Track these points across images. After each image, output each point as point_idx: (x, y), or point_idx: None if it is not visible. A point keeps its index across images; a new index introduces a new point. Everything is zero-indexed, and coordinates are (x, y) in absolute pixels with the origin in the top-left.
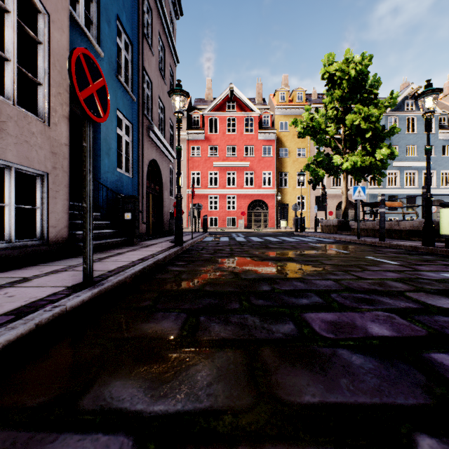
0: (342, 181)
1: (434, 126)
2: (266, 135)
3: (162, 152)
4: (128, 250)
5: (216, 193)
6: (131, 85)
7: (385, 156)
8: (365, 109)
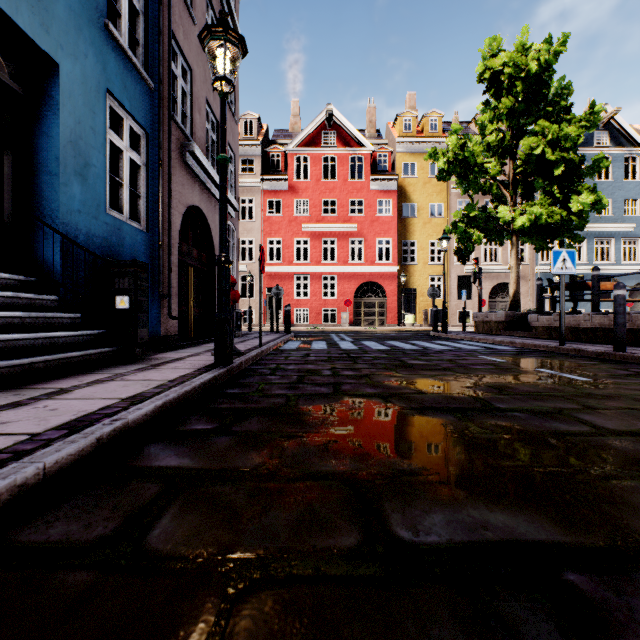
0: (498, 253)
1: (639, 170)
2: (382, 182)
3: (213, 197)
4: (96, 380)
5: (306, 273)
6: (145, 60)
7: (587, 205)
8: (554, 127)
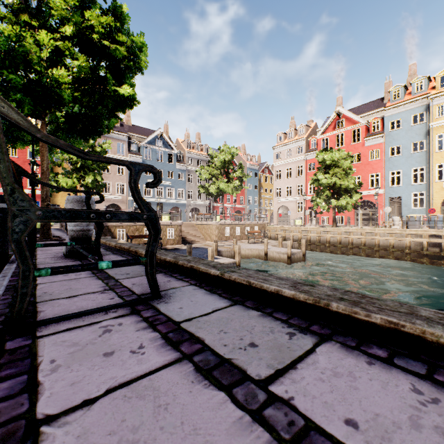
0: (110, 189)
1: (174, 160)
2: None
3: None
4: None
5: None
6: None
7: (91, 180)
8: None
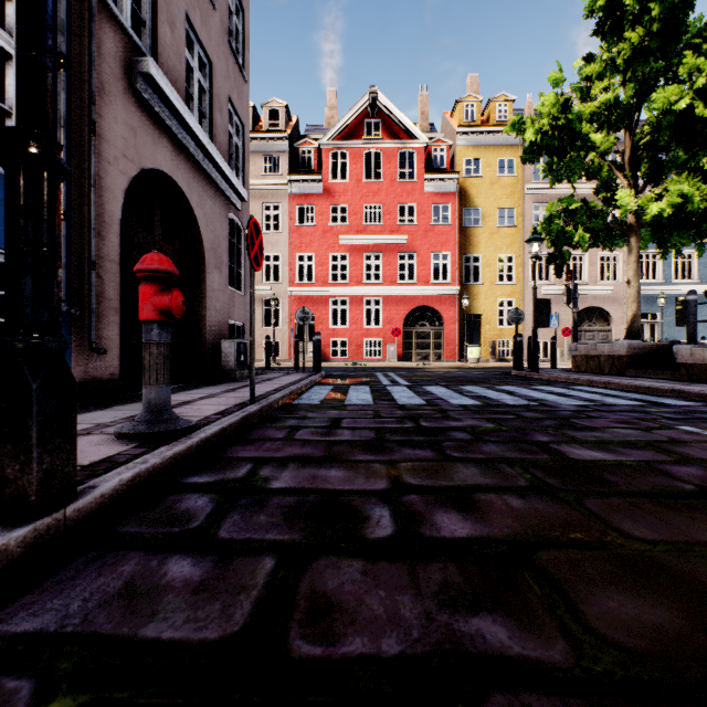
0: (584, 271)
1: None
2: (439, 183)
3: (200, 169)
4: None
5: (344, 295)
6: None
7: None
8: None
